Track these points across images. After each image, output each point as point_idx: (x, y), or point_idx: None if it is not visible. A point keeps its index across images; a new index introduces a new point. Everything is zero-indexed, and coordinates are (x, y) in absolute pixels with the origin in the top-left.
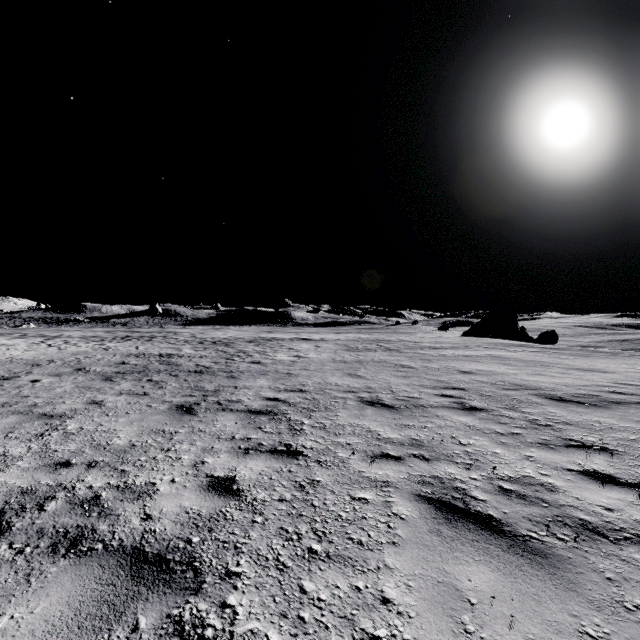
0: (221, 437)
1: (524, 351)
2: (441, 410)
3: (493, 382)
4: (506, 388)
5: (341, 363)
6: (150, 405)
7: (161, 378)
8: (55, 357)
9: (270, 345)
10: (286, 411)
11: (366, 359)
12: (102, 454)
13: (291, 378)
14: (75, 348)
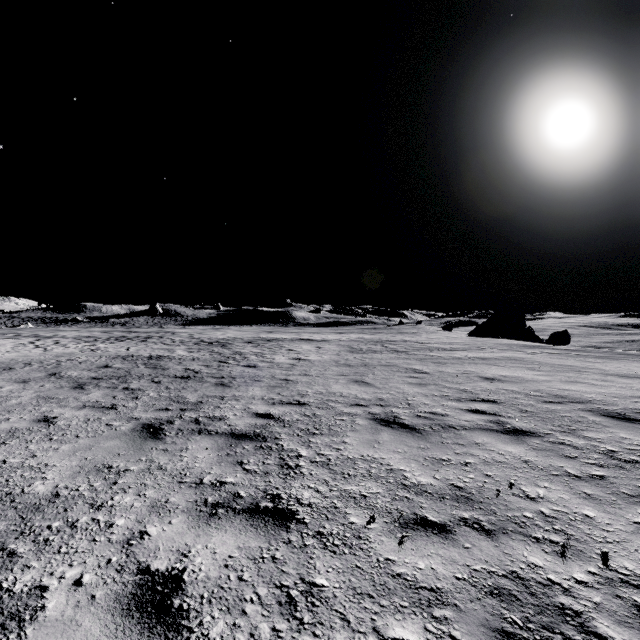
0: (184, 480)
1: (543, 353)
2: (478, 434)
3: (527, 392)
4: (546, 400)
5: (345, 367)
6: (111, 424)
7: (140, 385)
8: (35, 359)
9: (269, 346)
10: (279, 434)
11: (372, 362)
12: (1, 514)
13: (288, 386)
14: (62, 349)
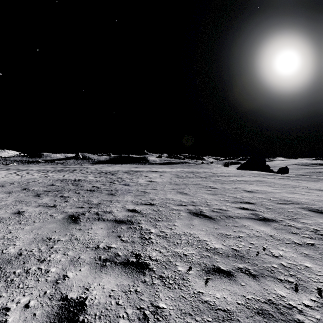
0: (89, 246)
1: (276, 178)
2: (245, 220)
3: (269, 198)
4: (279, 203)
5: (174, 185)
6: (52, 215)
7: (69, 194)
8: (16, 181)
9: (135, 174)
10: (140, 221)
11: (188, 183)
12: None
13: (145, 195)
14: (30, 176)
